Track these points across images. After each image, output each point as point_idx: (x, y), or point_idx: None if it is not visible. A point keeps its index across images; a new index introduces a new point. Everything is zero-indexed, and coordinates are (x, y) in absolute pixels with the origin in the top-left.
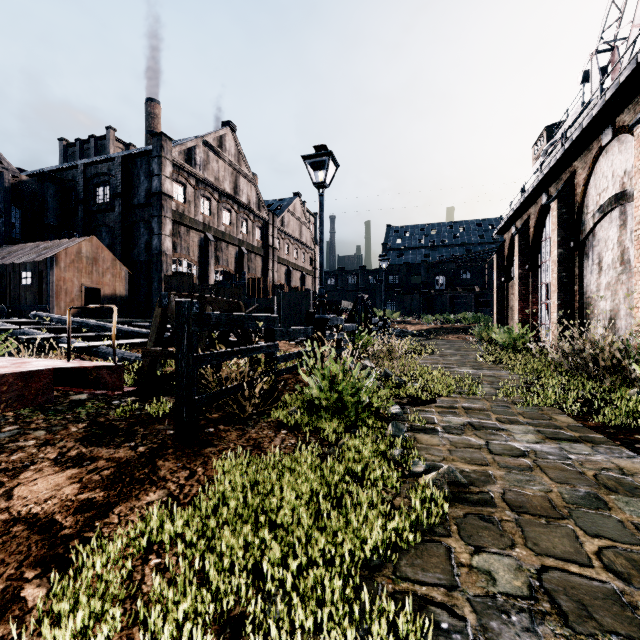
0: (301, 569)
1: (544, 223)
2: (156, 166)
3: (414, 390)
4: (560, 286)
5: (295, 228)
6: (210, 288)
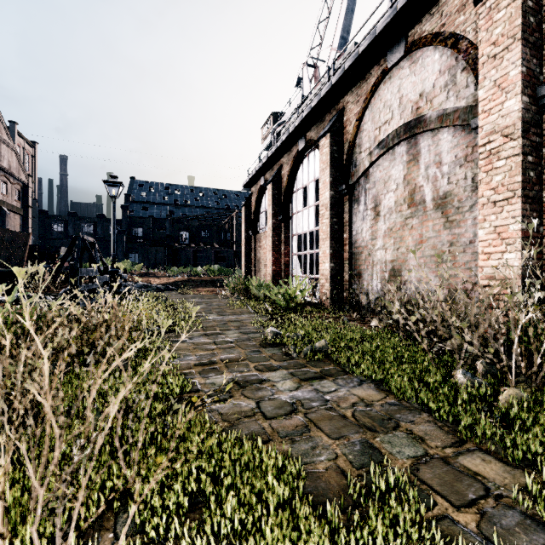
0: None
1: (297, 173)
2: None
3: None
4: (332, 233)
5: None
6: None
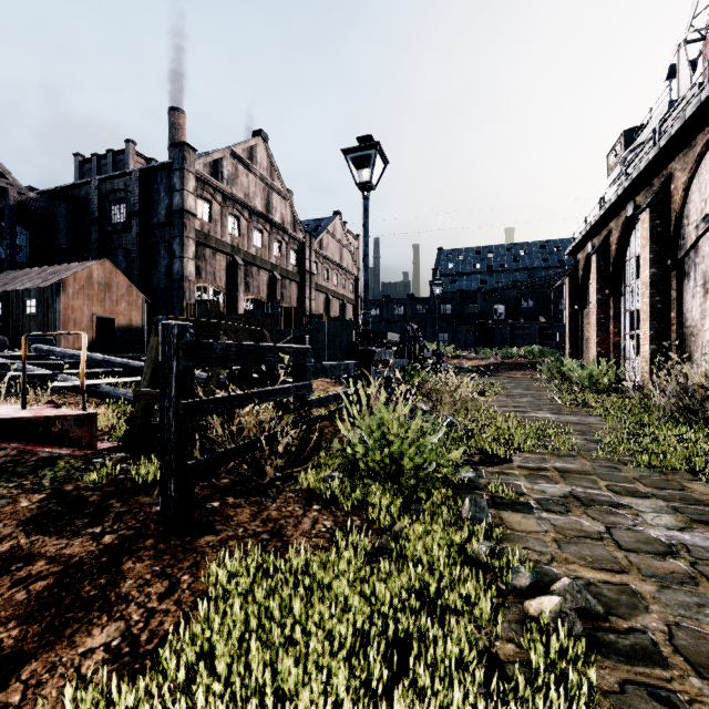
0: None
1: (629, 239)
2: (178, 180)
3: (487, 443)
4: (653, 313)
5: (335, 251)
6: (238, 318)
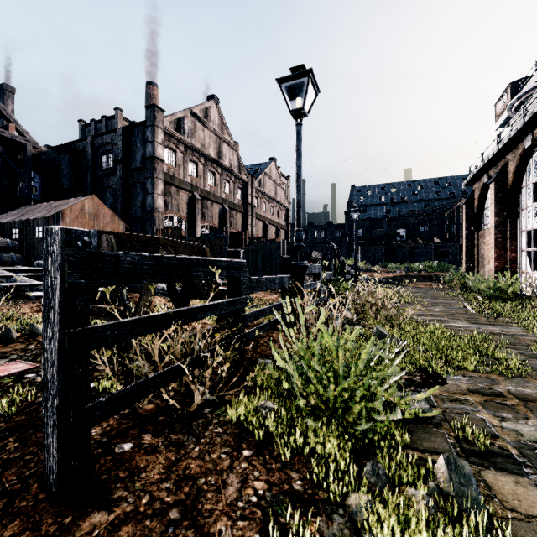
0: None
1: (525, 169)
2: (150, 134)
3: (425, 359)
4: None
5: (271, 188)
6: (195, 240)
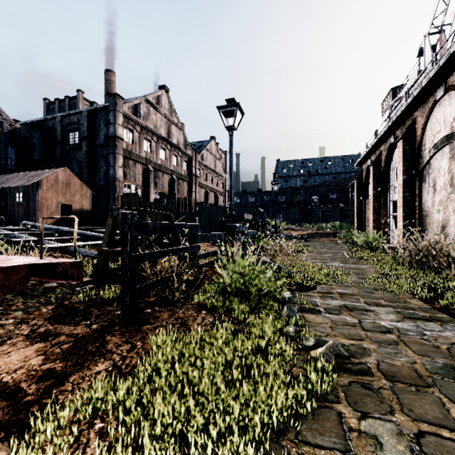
0: (219, 433)
1: (392, 157)
2: (112, 117)
3: (300, 279)
4: (404, 203)
5: (211, 162)
6: (150, 204)
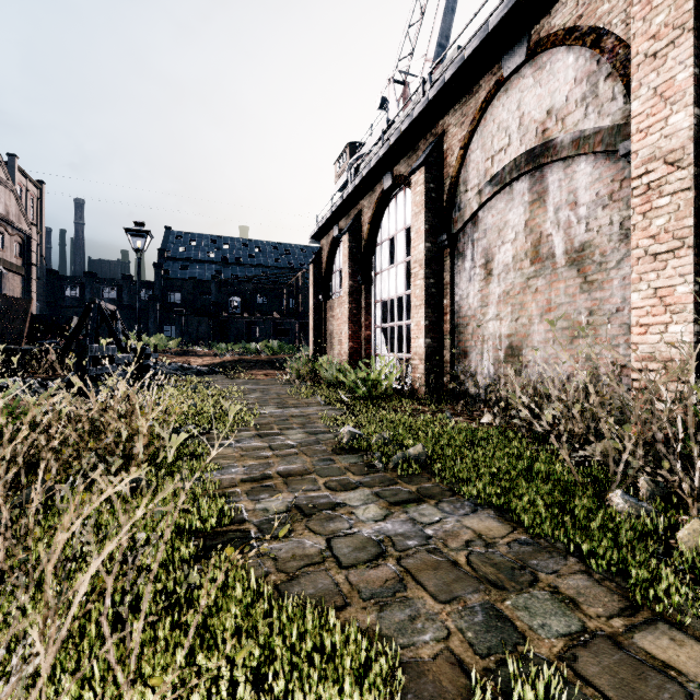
0: None
1: (381, 220)
2: None
3: None
4: (428, 298)
5: None
6: None
